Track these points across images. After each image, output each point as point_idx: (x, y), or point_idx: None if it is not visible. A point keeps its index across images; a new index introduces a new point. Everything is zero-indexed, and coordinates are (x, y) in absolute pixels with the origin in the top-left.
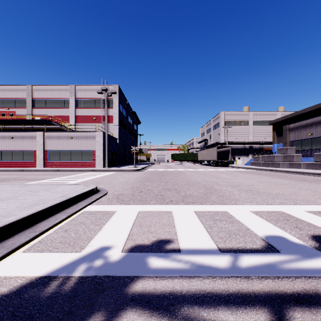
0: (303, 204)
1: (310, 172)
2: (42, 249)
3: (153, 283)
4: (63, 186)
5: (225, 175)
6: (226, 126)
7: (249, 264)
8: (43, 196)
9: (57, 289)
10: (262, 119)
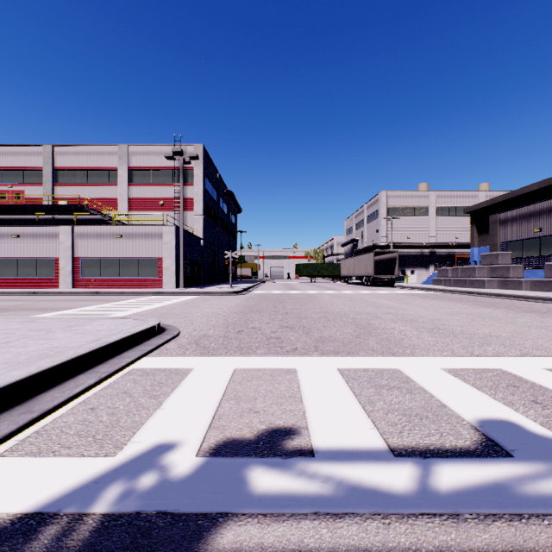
0: (539, 356)
1: (539, 297)
2: (40, 448)
3: (257, 530)
4: (100, 321)
5: (390, 302)
6: (391, 216)
7: (454, 484)
8: (58, 341)
9: (53, 545)
10: (451, 204)
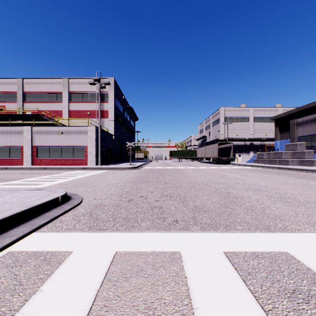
0: None
1: None
2: None
3: None
4: (18, 192)
5: (233, 174)
6: (226, 122)
7: None
8: None
9: None
10: (263, 115)
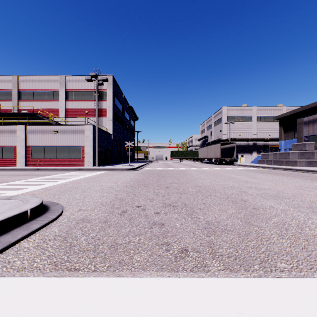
0: None
1: None
2: None
3: None
4: None
5: (241, 176)
6: (229, 121)
7: None
8: None
9: None
10: (266, 114)
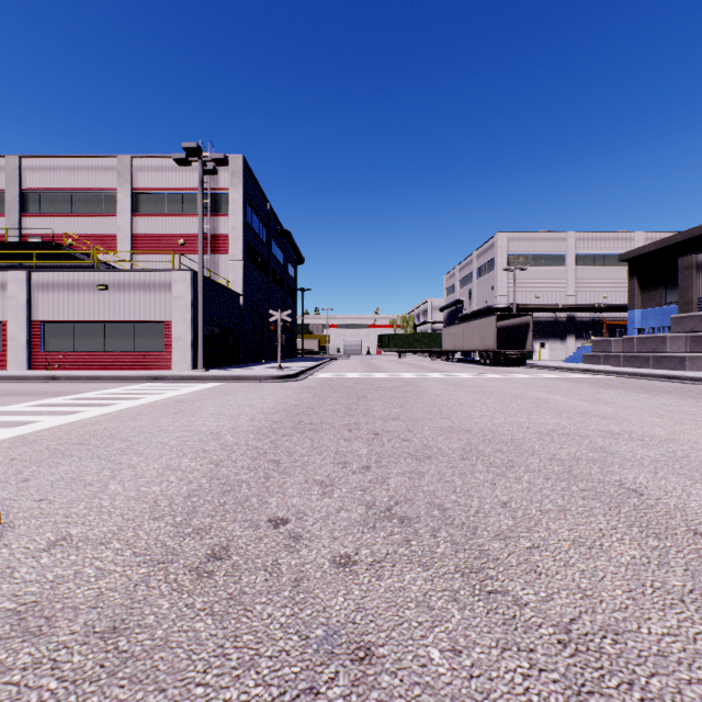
0: None
1: None
2: None
3: None
4: None
5: (564, 398)
6: (512, 266)
7: None
8: None
9: None
10: (597, 249)
